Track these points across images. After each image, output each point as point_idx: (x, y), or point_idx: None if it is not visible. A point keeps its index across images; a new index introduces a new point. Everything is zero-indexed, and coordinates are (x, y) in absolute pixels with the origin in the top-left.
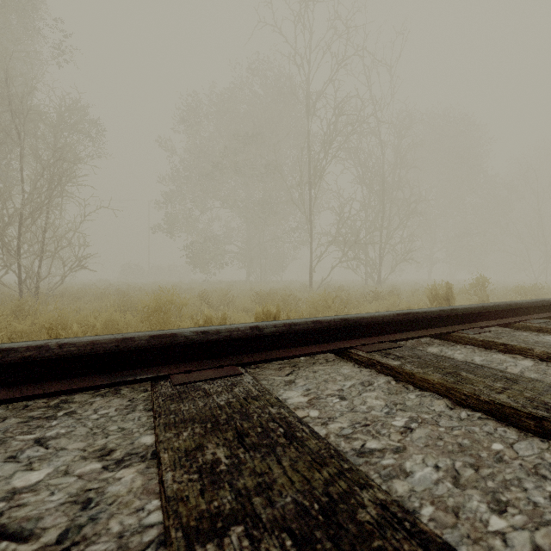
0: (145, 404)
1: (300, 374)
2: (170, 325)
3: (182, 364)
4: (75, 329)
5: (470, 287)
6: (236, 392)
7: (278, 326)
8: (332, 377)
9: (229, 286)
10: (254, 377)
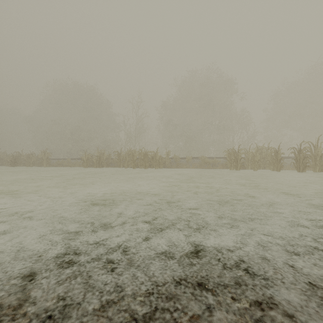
0: None
1: None
2: None
3: None
4: None
5: None
6: None
7: None
8: None
9: None
10: None
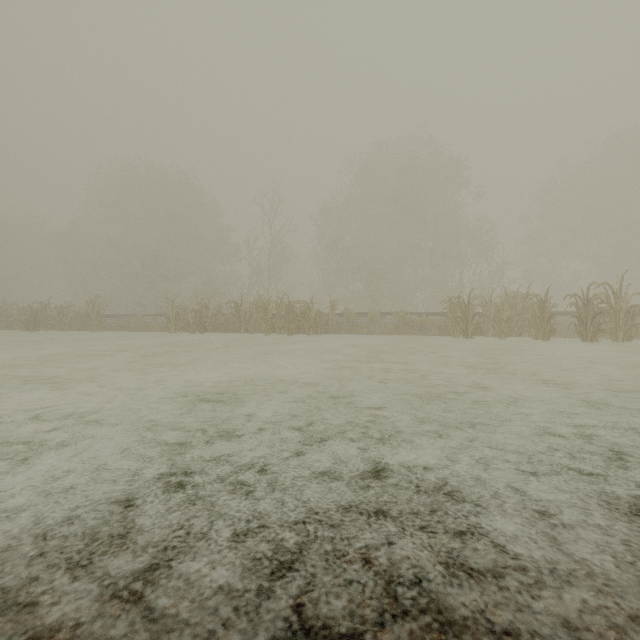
0: None
1: None
2: None
3: None
4: None
5: None
6: None
7: None
8: None
9: None
10: None
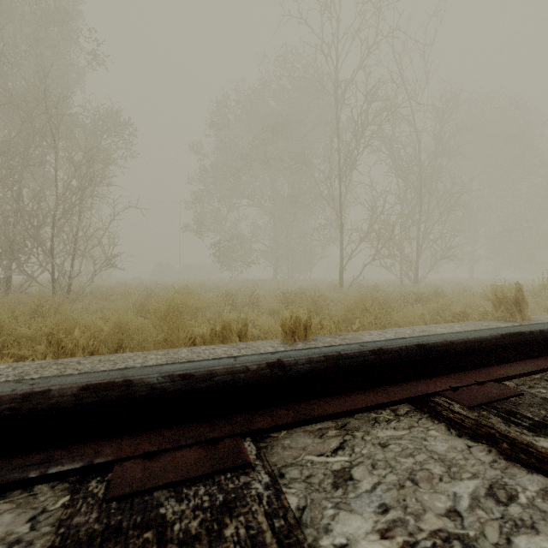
0: (48, 539)
1: (356, 449)
2: (182, 332)
3: (145, 433)
4: (76, 335)
5: (540, 288)
6: (228, 542)
7: (315, 361)
8: (420, 466)
9: (255, 285)
10: (272, 477)
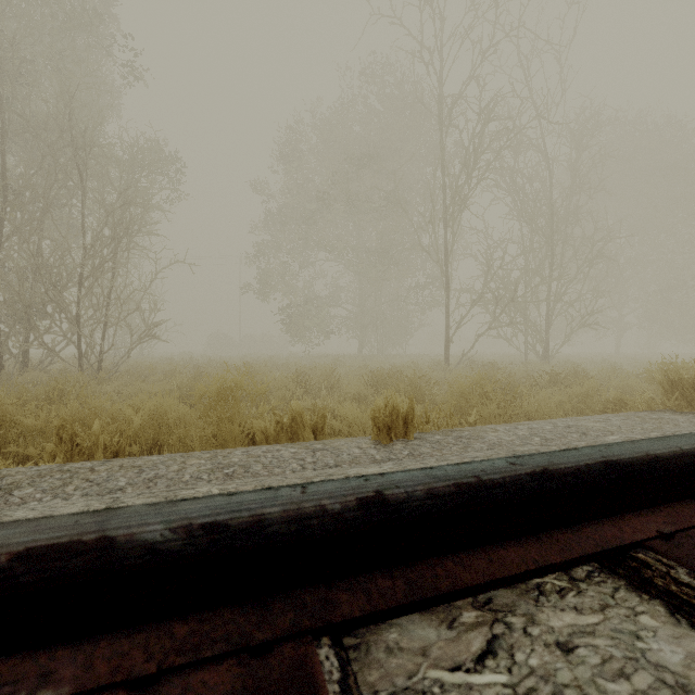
0: None
1: (518, 656)
2: (237, 425)
3: (140, 630)
4: (95, 429)
5: None
6: None
7: (440, 494)
8: None
9: (335, 361)
10: None
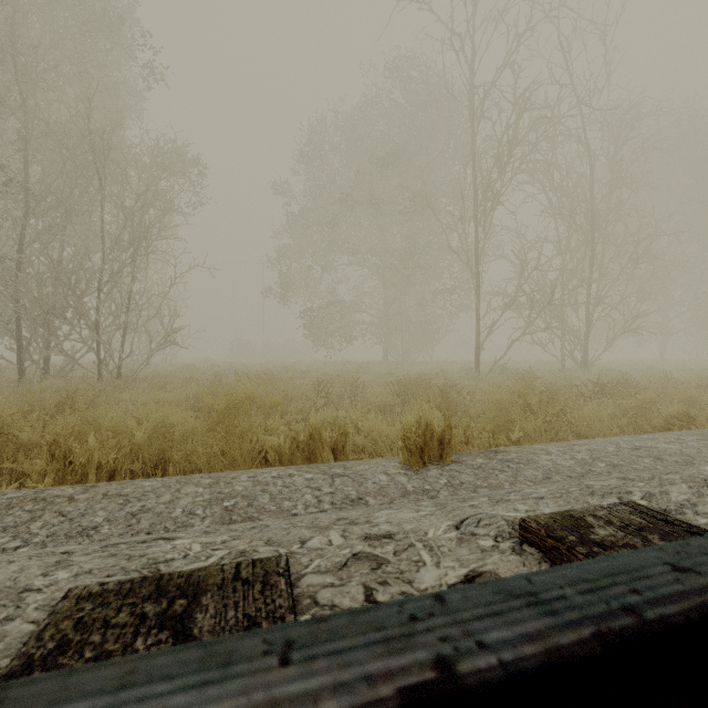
0: None
1: None
2: (247, 442)
3: None
4: (90, 445)
5: None
6: None
7: (571, 663)
8: None
9: (359, 368)
10: None
